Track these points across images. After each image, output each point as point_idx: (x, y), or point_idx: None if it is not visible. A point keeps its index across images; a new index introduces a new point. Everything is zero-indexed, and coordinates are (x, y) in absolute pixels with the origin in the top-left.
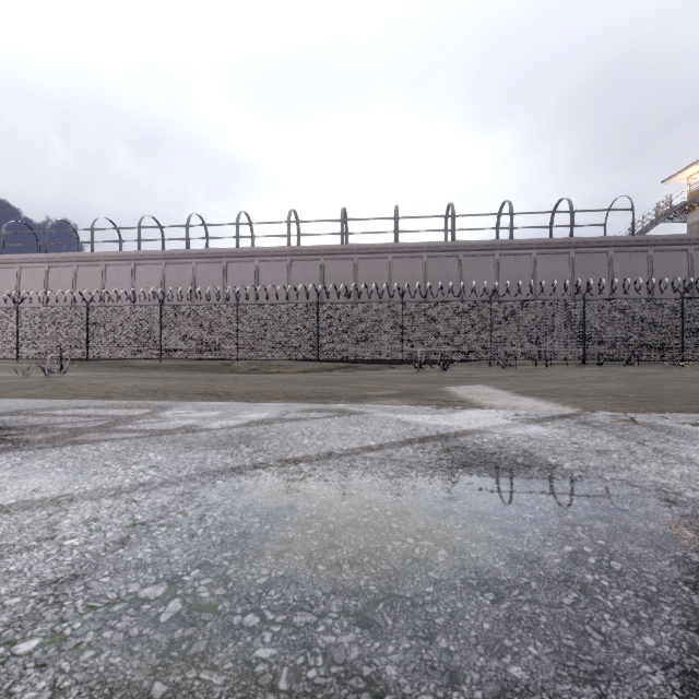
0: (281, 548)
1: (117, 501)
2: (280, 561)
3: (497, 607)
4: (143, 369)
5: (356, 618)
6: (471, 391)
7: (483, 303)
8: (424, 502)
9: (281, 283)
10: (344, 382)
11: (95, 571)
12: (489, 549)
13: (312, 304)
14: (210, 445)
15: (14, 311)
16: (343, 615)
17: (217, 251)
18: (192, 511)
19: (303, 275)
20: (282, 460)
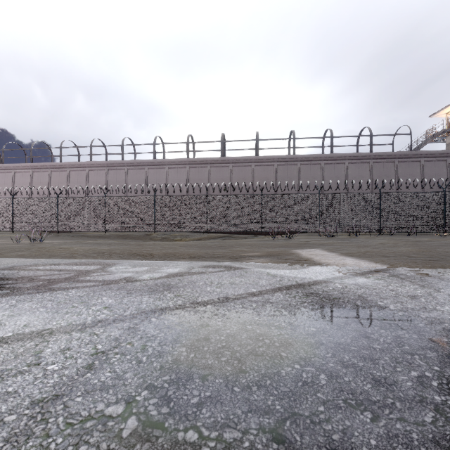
0: (204, 373)
1: (83, 334)
2: (205, 384)
3: (376, 425)
4: (94, 238)
5: (271, 435)
6: (311, 253)
7: (314, 195)
8: (300, 336)
9: (182, 182)
10: (226, 247)
11: (71, 392)
12: (357, 374)
13: (203, 195)
14: (143, 291)
15: (11, 200)
16: (261, 432)
17: (141, 161)
18: (137, 342)
19: (196, 177)
20: (194, 302)
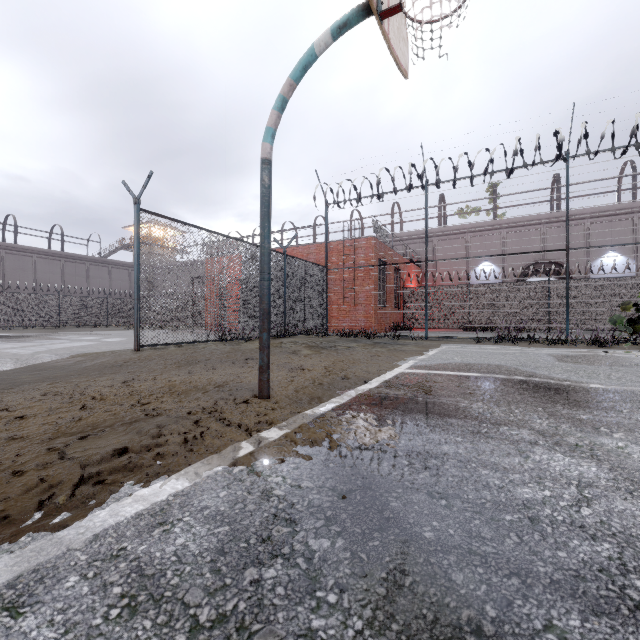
0: None
1: None
2: None
3: None
4: None
5: None
6: None
7: None
8: None
9: None
10: None
11: None
12: None
13: None
14: None
15: None
16: None
17: None
18: None
19: None
20: None
